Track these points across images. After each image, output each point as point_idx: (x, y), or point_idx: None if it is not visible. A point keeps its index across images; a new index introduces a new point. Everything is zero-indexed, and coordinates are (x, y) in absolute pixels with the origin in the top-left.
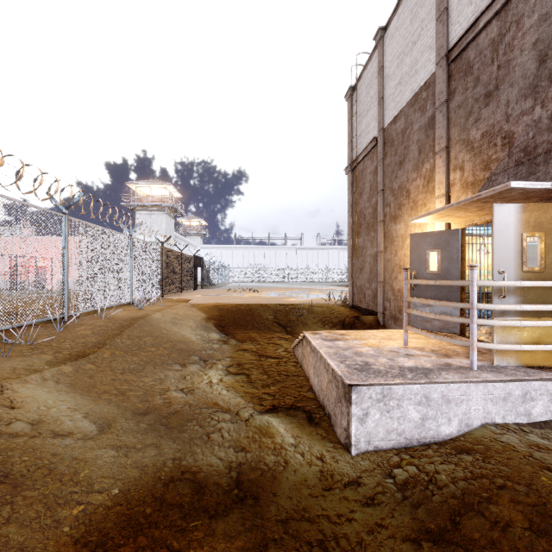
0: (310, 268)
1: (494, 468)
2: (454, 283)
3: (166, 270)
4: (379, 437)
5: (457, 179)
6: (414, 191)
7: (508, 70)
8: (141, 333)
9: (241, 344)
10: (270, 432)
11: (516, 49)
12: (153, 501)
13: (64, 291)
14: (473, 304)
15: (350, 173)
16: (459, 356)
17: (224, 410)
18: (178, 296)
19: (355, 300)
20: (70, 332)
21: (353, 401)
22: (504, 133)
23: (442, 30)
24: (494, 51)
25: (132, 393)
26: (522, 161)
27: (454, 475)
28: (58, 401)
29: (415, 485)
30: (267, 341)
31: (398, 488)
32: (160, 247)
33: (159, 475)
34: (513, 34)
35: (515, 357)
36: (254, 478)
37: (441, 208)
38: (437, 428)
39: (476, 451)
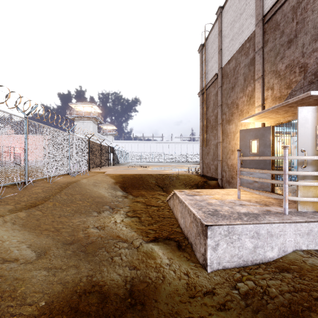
0: (177, 154)
1: (309, 284)
2: (273, 158)
3: (91, 154)
4: (226, 260)
5: (269, 95)
6: (241, 104)
7: (303, 24)
8: (73, 191)
9: (136, 198)
10: (153, 255)
11: (309, 10)
12: (69, 310)
13: (25, 165)
14: (286, 171)
15: (201, 96)
16: (274, 205)
17: (123, 240)
18: (98, 169)
19: (204, 172)
20: (28, 191)
21: (208, 236)
22: (301, 64)
23: (259, 4)
24: (294, 13)
25: (64, 230)
26: (313, 81)
27: (281, 289)
28: (11, 236)
29: (253, 295)
30: (151, 196)
31: (241, 298)
32: (88, 140)
33: (75, 289)
34: (307, 1)
35: (312, 206)
36: (141, 289)
37: (261, 111)
38: (264, 253)
39: (293, 270)
